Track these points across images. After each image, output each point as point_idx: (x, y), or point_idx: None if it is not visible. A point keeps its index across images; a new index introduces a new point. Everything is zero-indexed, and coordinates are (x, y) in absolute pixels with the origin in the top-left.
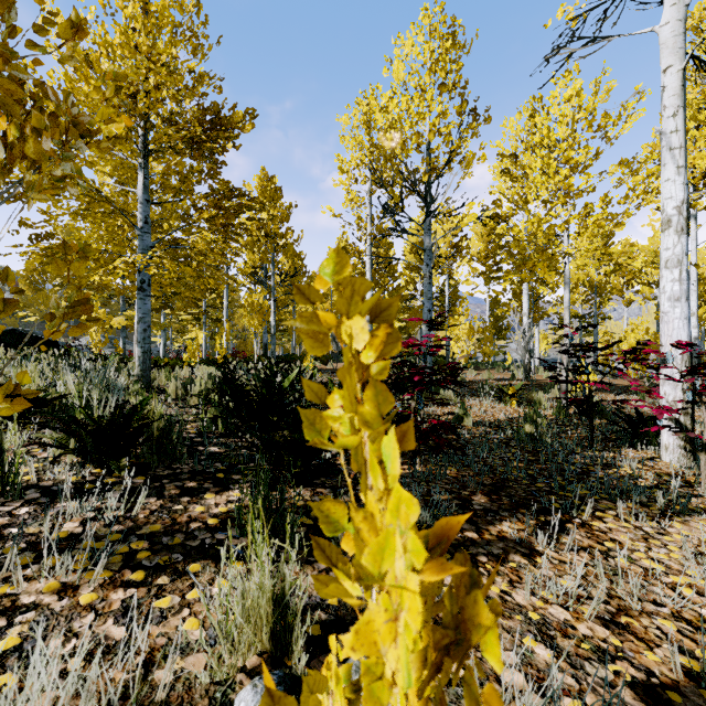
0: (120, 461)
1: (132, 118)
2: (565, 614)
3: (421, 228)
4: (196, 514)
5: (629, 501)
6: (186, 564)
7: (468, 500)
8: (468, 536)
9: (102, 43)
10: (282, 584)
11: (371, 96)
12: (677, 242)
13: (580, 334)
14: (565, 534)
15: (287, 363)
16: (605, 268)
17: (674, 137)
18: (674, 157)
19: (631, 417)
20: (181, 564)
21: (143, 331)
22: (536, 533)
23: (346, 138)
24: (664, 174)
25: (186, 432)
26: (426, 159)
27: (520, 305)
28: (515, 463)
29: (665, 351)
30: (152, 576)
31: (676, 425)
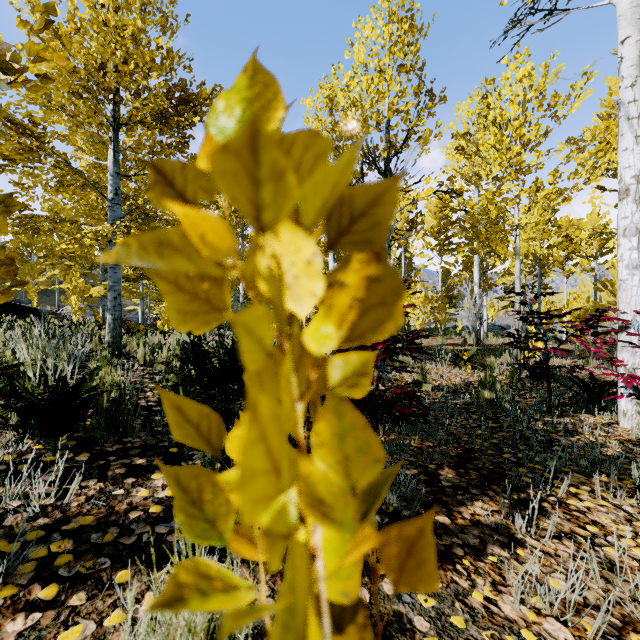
0: (59, 439)
1: (102, 92)
2: (564, 632)
3: None
4: (139, 500)
5: (603, 475)
6: (114, 571)
7: (435, 475)
8: (439, 521)
9: (70, 17)
10: (217, 623)
11: (333, 75)
12: (636, 210)
13: None
14: (542, 516)
15: None
16: (553, 240)
17: (632, 107)
18: (632, 126)
19: (585, 382)
20: (107, 571)
21: (114, 299)
22: (512, 515)
23: (310, 119)
24: (622, 144)
25: (146, 401)
26: (385, 136)
27: (470, 275)
28: (478, 431)
29: (623, 318)
30: (67, 592)
31: (635, 391)
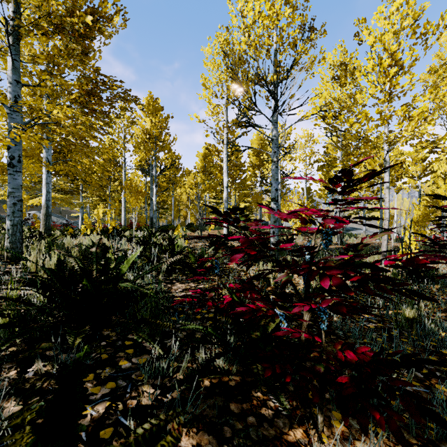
0: None
1: None
2: None
3: (260, 139)
4: None
5: None
6: None
7: None
8: None
9: None
10: None
11: (228, 1)
12: None
13: (364, 211)
14: None
15: (165, 231)
16: (420, 155)
17: None
18: None
19: None
20: None
21: (13, 205)
22: None
23: (209, 62)
24: None
25: None
26: (275, 60)
27: None
28: (442, 389)
29: None
30: None
31: None
